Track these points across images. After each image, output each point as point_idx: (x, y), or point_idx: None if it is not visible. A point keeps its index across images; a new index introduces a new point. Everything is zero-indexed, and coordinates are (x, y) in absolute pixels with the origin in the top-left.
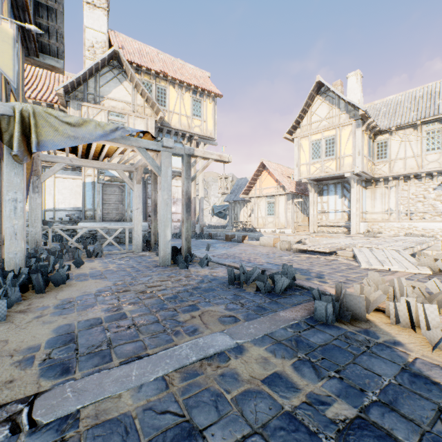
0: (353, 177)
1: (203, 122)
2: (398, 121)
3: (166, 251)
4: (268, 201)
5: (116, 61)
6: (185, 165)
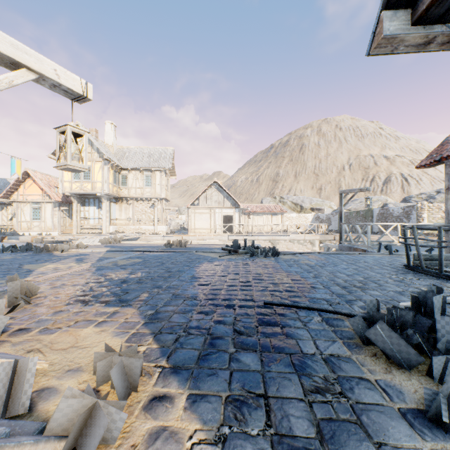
0: (104, 196)
1: None
2: (132, 165)
3: None
4: (34, 206)
5: None
6: None
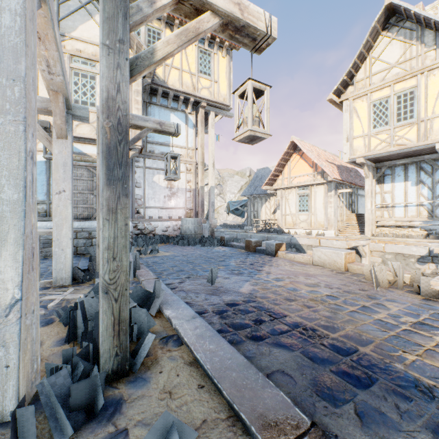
0: None
1: (213, 83)
2: None
3: None
4: (300, 193)
5: None
6: None
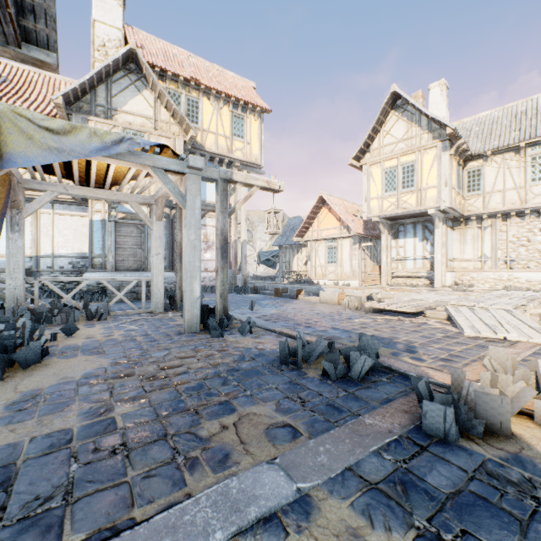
0: (438, 215)
1: (246, 144)
2: (495, 143)
3: (193, 313)
4: (328, 245)
5: (133, 63)
6: (220, 193)
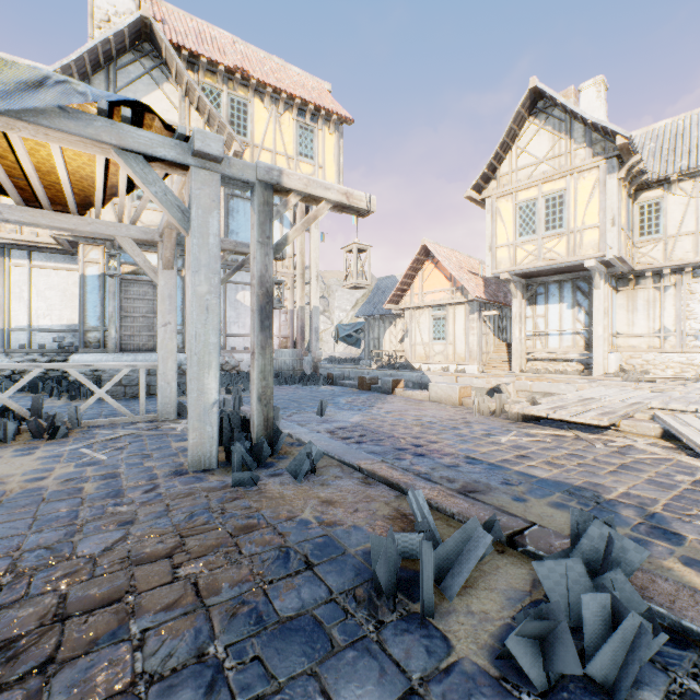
0: (599, 269)
1: (317, 168)
2: (682, 163)
3: (203, 432)
4: (434, 315)
5: (148, 42)
6: (258, 209)
